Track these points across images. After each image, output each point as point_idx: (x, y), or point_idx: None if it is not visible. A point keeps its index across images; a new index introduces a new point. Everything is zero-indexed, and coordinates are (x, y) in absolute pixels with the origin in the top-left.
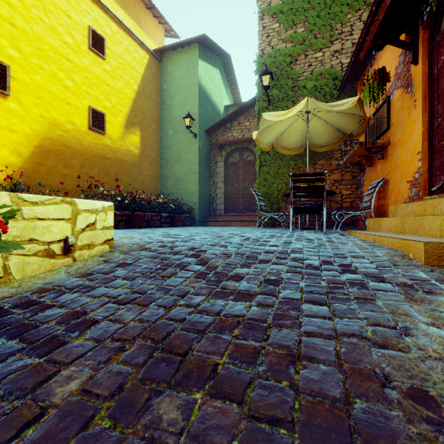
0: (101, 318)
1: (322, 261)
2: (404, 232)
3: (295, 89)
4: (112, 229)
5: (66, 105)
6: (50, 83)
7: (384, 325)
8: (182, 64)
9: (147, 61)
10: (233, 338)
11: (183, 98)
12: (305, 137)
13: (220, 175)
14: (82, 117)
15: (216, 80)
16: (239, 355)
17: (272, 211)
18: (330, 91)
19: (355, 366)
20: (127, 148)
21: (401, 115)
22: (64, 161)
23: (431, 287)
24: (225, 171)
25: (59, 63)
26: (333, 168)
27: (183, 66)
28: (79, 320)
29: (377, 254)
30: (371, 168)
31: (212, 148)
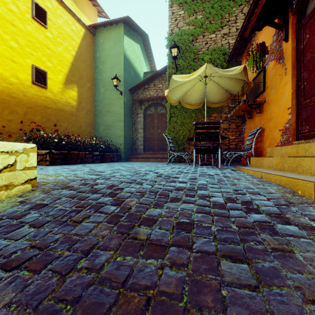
0: None
1: (226, 199)
2: (283, 169)
3: (195, 60)
4: (35, 169)
5: (11, 62)
6: None
7: None
8: (111, 38)
9: (83, 33)
10: None
11: (112, 64)
12: (203, 95)
13: (140, 123)
14: (26, 73)
15: (138, 52)
16: None
17: (179, 150)
18: (221, 63)
19: None
20: (66, 101)
21: (274, 80)
22: (9, 109)
23: None
24: (144, 120)
25: (4, 27)
26: (223, 120)
27: (112, 40)
28: None
29: (270, 191)
30: (250, 120)
31: (134, 103)
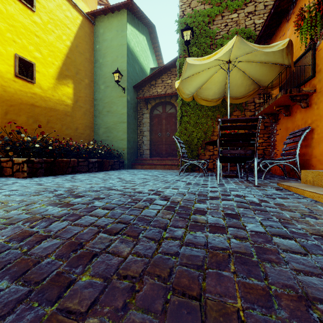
0: None
1: None
2: None
3: (212, 47)
4: None
5: None
6: None
7: None
8: (113, 27)
9: (80, 21)
10: None
11: (113, 56)
12: (223, 89)
13: (146, 125)
14: (6, 64)
15: (143, 45)
16: None
17: (192, 157)
18: None
19: None
20: (59, 98)
21: None
22: None
23: None
24: (150, 121)
25: None
26: None
27: (113, 29)
28: None
29: None
30: (287, 118)
31: (139, 102)
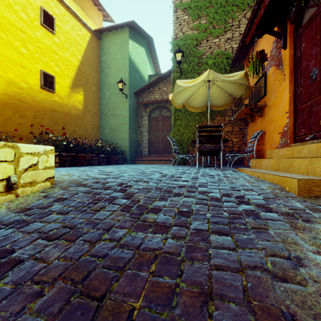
0: (27, 257)
1: (222, 194)
2: (279, 169)
3: (199, 65)
4: (53, 168)
5: (22, 68)
6: (7, 50)
7: (280, 255)
8: (116, 42)
9: (89, 38)
10: (150, 276)
11: (117, 67)
12: (207, 99)
13: (145, 126)
14: (35, 78)
15: (142, 55)
16: (155, 296)
17: (183, 153)
18: (224, 67)
19: (263, 304)
20: (73, 104)
21: (274, 85)
22: (19, 113)
23: (308, 216)
24: (148, 123)
25: (15, 34)
26: (226, 123)
27: (117, 44)
28: (4, 260)
29: (262, 188)
30: (253, 123)
31: (139, 106)
